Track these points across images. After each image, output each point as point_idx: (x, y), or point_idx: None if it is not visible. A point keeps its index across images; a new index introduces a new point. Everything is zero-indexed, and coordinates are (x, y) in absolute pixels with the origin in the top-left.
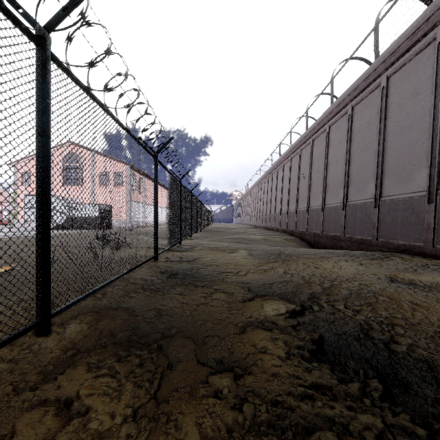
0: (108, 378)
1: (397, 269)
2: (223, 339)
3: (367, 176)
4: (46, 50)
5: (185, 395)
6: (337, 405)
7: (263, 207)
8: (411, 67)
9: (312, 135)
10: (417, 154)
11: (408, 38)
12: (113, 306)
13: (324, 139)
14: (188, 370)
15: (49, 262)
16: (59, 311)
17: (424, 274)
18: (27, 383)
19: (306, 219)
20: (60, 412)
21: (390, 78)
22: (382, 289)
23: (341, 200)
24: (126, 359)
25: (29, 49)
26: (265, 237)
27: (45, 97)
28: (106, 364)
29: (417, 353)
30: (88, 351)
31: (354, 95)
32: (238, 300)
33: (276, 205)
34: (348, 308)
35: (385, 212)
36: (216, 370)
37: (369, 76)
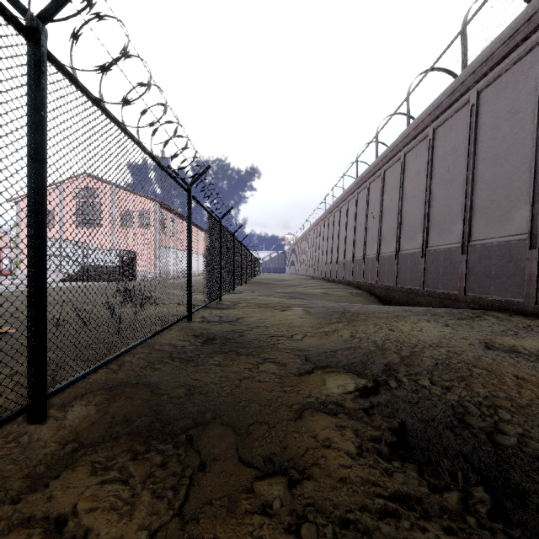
0: (117, 485)
1: (492, 332)
2: (274, 428)
3: (452, 215)
4: (40, 47)
5: (222, 511)
6: (430, 527)
7: (323, 254)
8: (508, 78)
9: (383, 164)
10: (516, 187)
11: (504, 42)
12: (131, 382)
13: (398, 170)
14: (227, 473)
15: (44, 325)
16: (59, 389)
17: (528, 338)
18: (8, 492)
19: (376, 269)
20: (48, 536)
21: (481, 93)
22: (476, 358)
23: (419, 245)
24: (143, 457)
25: (17, 45)
26: (325, 291)
27: (38, 108)
28: (117, 463)
29: (532, 448)
30: (94, 445)
31: (436, 115)
32: (293, 372)
33: (339, 252)
34: (435, 384)
35: (475, 260)
36: (265, 472)
37: (455, 91)
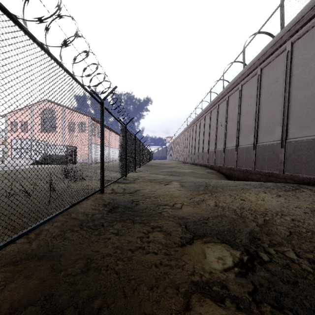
0: None
1: (314, 202)
2: None
3: (274, 122)
4: None
5: None
6: None
7: (189, 148)
8: (313, 32)
9: (227, 92)
10: None
11: (311, 8)
12: (38, 254)
13: (237, 96)
14: None
15: None
16: None
17: None
18: None
19: (223, 157)
20: None
21: (294, 44)
22: None
23: (252, 142)
24: None
25: None
26: (192, 170)
27: None
28: None
29: None
30: None
31: (263, 60)
32: (177, 243)
33: (199, 147)
34: (301, 256)
35: (290, 151)
36: None
37: (276, 43)
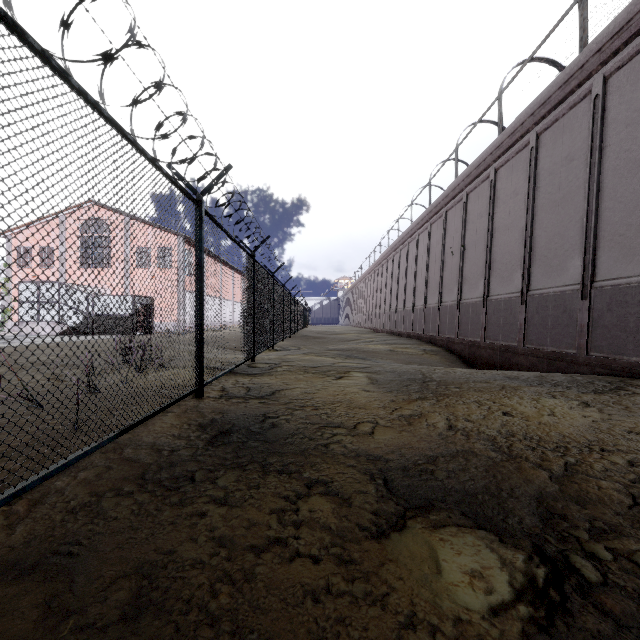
0: None
1: None
2: None
3: (566, 247)
4: None
5: None
6: None
7: (385, 301)
8: None
9: (466, 185)
10: None
11: None
12: (21, 563)
13: (486, 192)
14: None
15: None
16: None
17: None
18: None
19: (457, 319)
20: None
21: (609, 79)
22: None
23: (517, 288)
24: None
25: None
26: (391, 347)
27: None
28: None
29: None
30: None
31: (541, 115)
32: (366, 528)
33: (406, 298)
34: None
35: (602, 308)
36: None
37: (570, 79)
